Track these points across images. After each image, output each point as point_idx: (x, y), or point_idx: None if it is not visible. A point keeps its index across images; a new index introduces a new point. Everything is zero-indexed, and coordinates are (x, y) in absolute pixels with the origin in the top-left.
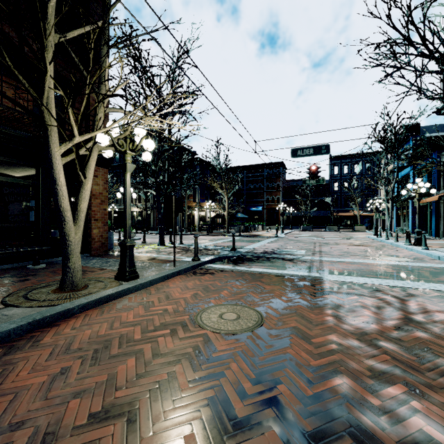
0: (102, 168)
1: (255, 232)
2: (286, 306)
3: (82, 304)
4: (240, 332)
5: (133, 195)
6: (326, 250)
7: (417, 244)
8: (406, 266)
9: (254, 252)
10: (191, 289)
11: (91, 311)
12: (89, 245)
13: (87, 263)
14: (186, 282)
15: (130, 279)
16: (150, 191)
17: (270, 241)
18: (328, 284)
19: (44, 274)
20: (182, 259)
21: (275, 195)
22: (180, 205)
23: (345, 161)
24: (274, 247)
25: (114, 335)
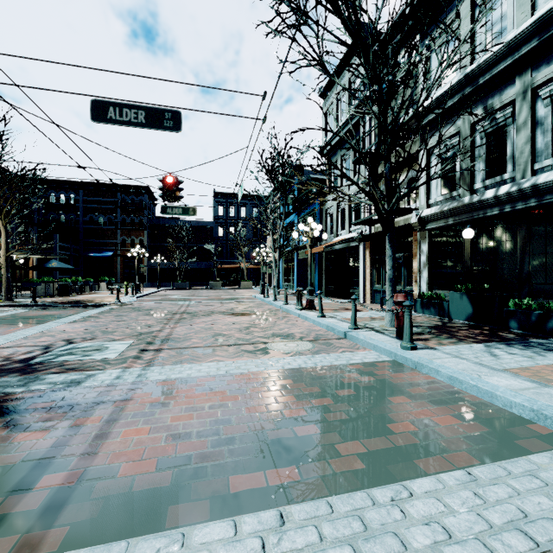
0: None
1: (89, 294)
2: None
3: None
4: None
5: None
6: (180, 335)
7: (310, 308)
8: (314, 371)
9: None
10: None
11: None
12: None
13: None
14: None
15: None
16: None
17: (88, 315)
18: None
19: None
20: None
21: (137, 235)
22: None
23: (231, 201)
24: (66, 336)
25: None
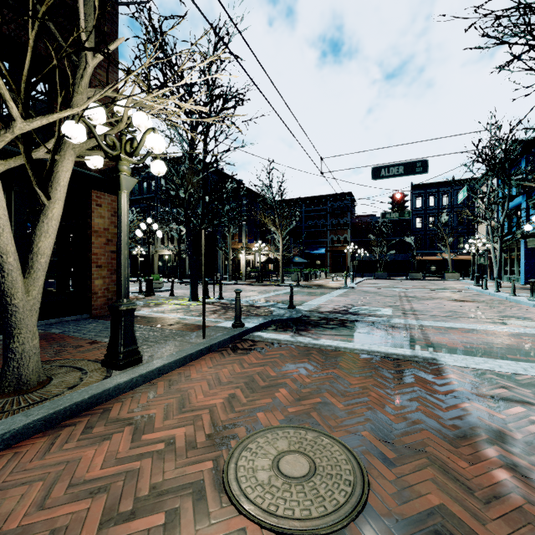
0: (108, 195)
1: (317, 280)
2: (399, 432)
3: (11, 431)
4: (322, 529)
5: (158, 234)
6: (420, 308)
7: None
8: None
9: (321, 310)
10: (226, 385)
11: (30, 441)
12: (88, 302)
13: (79, 330)
14: (220, 367)
15: (125, 366)
16: (179, 227)
17: (339, 293)
18: (454, 376)
19: (1, 351)
20: (219, 323)
21: (342, 234)
22: (213, 244)
23: (430, 190)
24: (346, 303)
25: (36, 532)
